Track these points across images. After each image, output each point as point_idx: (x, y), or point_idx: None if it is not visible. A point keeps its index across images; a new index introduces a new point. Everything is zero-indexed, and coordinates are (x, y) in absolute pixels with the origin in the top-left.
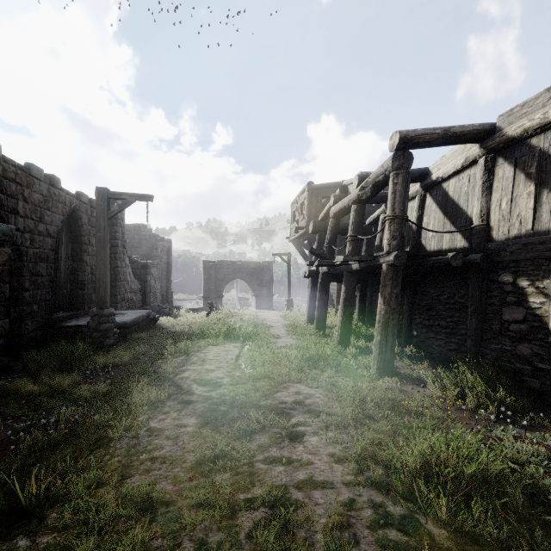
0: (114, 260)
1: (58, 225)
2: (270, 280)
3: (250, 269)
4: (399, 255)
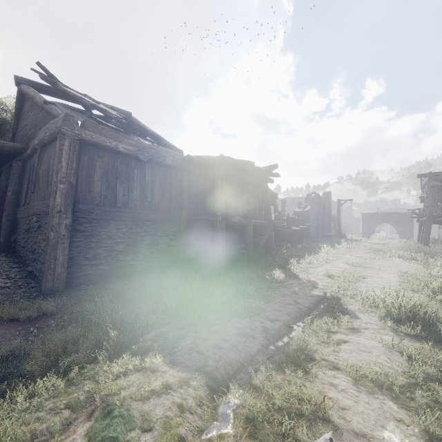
0: (329, 216)
1: (322, 207)
2: (411, 224)
3: (394, 217)
4: (428, 216)
